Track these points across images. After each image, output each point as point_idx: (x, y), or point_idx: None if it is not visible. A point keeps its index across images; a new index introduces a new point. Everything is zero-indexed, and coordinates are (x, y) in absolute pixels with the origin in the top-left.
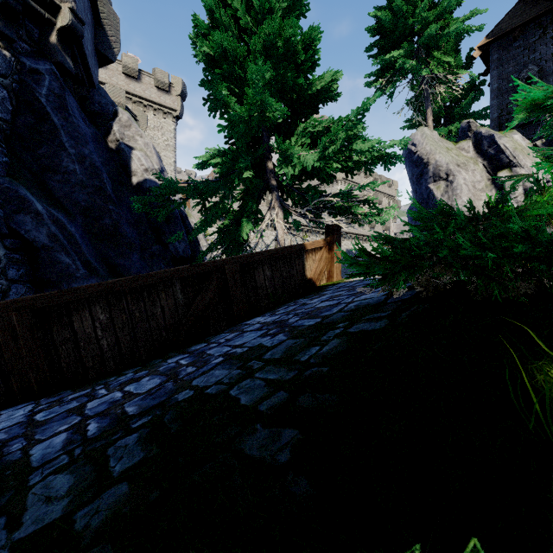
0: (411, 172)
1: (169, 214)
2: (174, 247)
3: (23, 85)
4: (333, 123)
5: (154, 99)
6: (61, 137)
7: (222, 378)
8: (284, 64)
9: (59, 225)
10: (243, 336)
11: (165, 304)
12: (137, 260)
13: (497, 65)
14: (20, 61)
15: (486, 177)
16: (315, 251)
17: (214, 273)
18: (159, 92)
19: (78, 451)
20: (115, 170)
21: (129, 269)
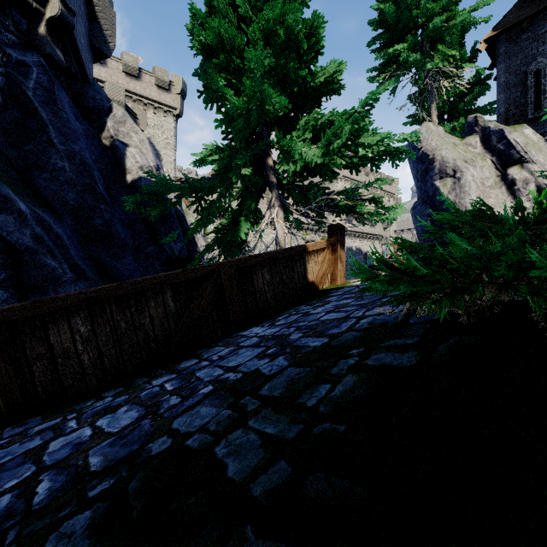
0: (416, 169)
1: (165, 213)
2: (170, 248)
3: (10, 78)
4: (336, 116)
5: (154, 98)
6: (50, 133)
7: (208, 422)
8: (285, 53)
9: (44, 226)
10: (238, 354)
11: (154, 313)
12: (131, 262)
13: (504, 58)
14: (6, 53)
15: (494, 174)
16: (318, 252)
17: (209, 278)
18: (159, 91)
19: (11, 535)
20: (109, 168)
21: (121, 271)
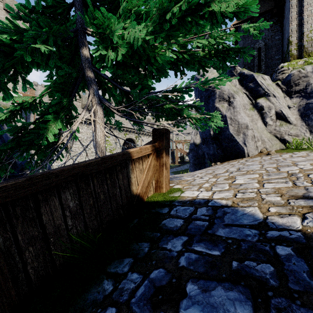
0: (200, 95)
1: None
2: None
3: None
4: None
5: (2, 19)
6: None
7: None
8: None
9: None
10: None
11: None
12: None
13: (242, 38)
14: None
15: (248, 102)
16: (142, 158)
17: None
18: (8, 15)
19: None
20: None
21: None
